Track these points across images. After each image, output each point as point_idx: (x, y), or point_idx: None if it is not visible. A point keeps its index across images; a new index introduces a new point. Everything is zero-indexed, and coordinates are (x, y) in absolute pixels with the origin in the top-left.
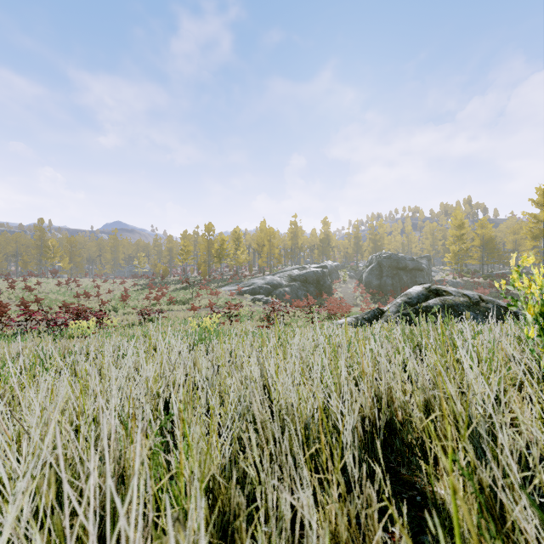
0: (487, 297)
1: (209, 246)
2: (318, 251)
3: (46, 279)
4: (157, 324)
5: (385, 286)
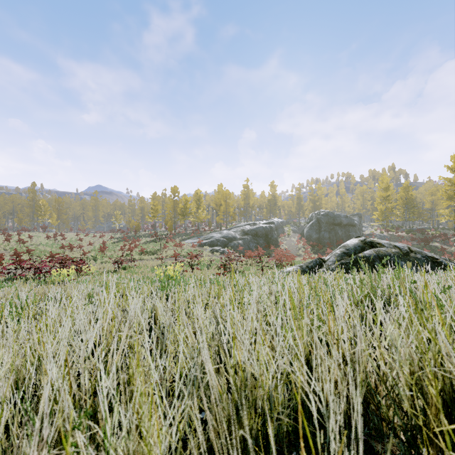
0: (415, 249)
1: (175, 206)
2: (266, 209)
3: (37, 233)
4: (129, 271)
5: (323, 239)
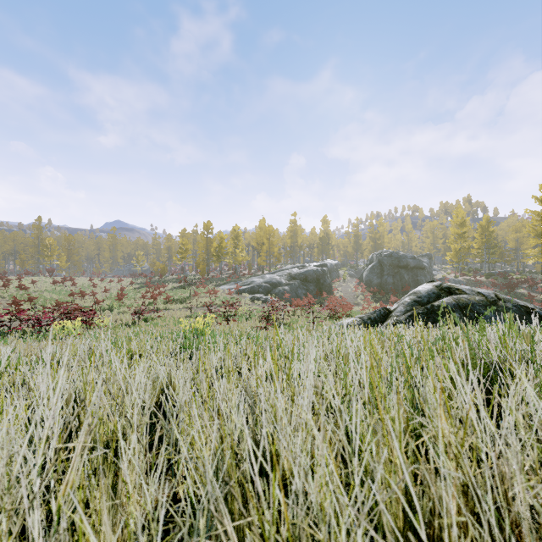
0: (504, 296)
1: (208, 245)
2: (317, 249)
3: (42, 277)
4: (151, 324)
5: (386, 285)
